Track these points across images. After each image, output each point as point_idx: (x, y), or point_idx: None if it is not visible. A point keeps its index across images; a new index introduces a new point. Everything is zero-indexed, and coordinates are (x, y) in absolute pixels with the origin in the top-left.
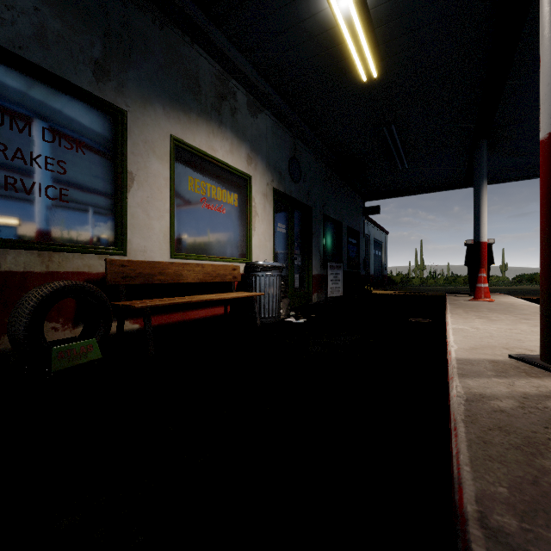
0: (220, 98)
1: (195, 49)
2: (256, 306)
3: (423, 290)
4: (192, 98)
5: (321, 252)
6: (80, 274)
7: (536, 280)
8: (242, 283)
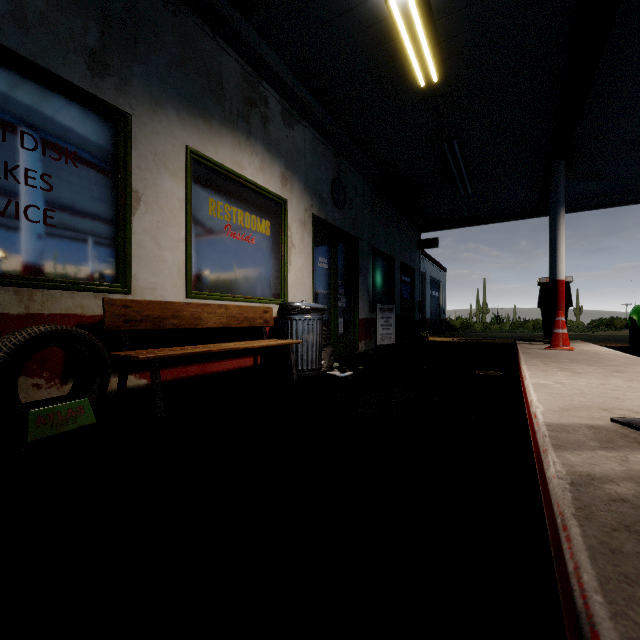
0: (249, 104)
1: (218, 43)
2: (293, 357)
3: (487, 337)
4: (214, 102)
5: (370, 292)
6: (70, 316)
7: (616, 325)
8: (275, 329)
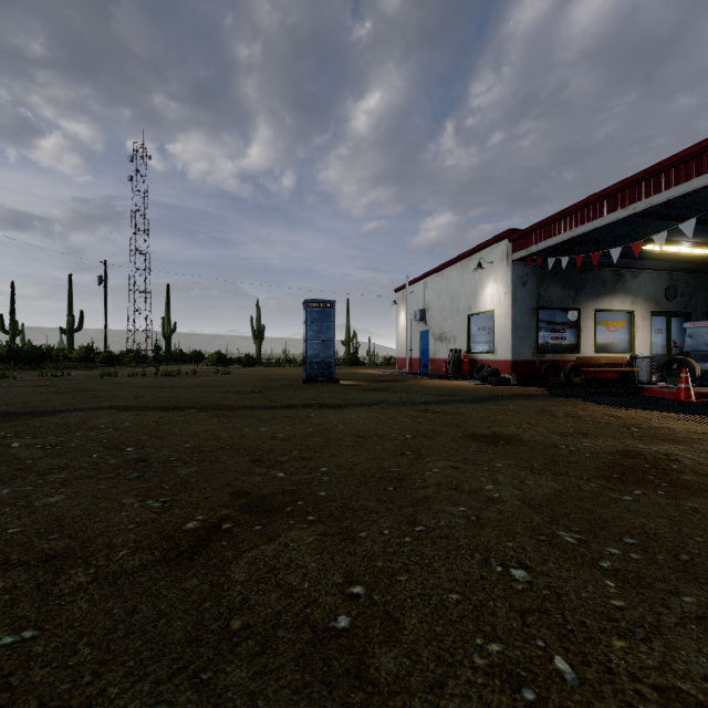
0: (615, 282)
1: (604, 270)
2: (635, 375)
3: None
4: (602, 290)
5: None
6: (569, 360)
7: None
8: (628, 364)
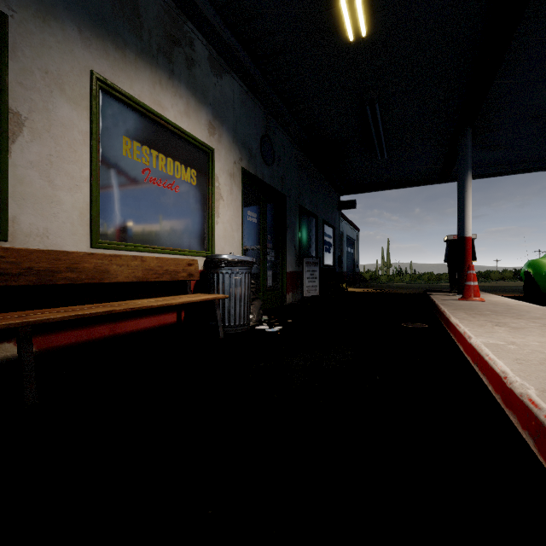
0: (171, 41)
1: None
2: (219, 313)
3: (395, 288)
4: (128, 29)
5: (296, 247)
6: None
7: (492, 277)
8: (202, 282)
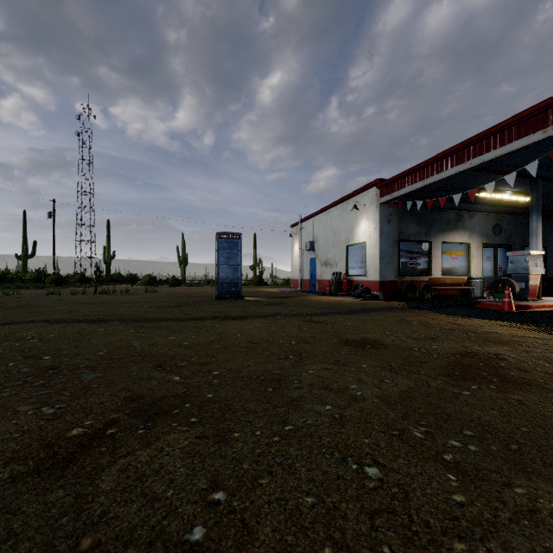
0: (457, 221)
1: (448, 212)
2: (471, 292)
3: None
4: (447, 227)
5: None
6: (423, 281)
7: None
8: (466, 284)
